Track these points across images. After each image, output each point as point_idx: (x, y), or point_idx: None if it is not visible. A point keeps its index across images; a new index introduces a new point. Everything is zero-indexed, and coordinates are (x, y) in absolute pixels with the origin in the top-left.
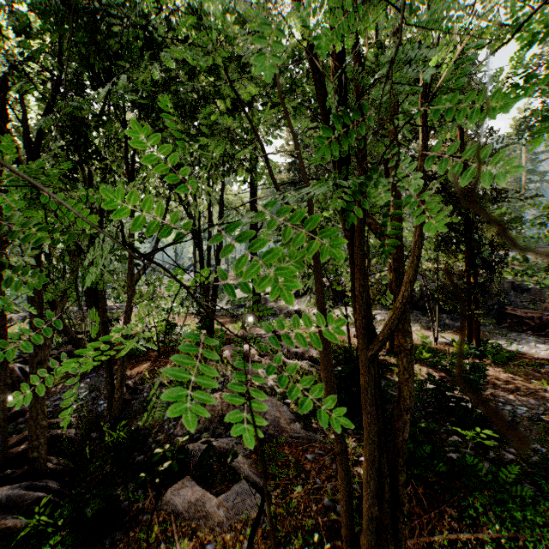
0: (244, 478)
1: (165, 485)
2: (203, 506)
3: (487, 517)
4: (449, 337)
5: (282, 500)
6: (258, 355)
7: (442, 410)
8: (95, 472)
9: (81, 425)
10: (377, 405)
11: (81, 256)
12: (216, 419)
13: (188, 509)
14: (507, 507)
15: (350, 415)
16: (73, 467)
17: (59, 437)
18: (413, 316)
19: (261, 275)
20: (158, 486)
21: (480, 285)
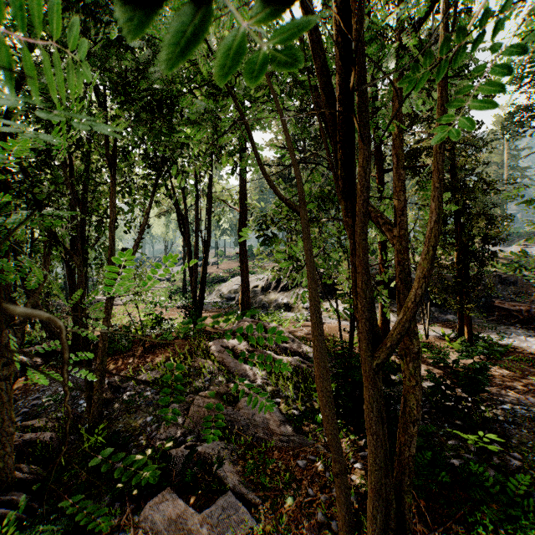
0: (230, 488)
1: (144, 496)
2: (185, 523)
3: (497, 534)
4: (438, 330)
5: (272, 515)
6: (247, 351)
7: (439, 410)
8: (70, 481)
9: (58, 427)
10: (382, 419)
11: (54, 248)
12: (202, 421)
13: (168, 527)
14: (519, 523)
15: (343, 416)
16: (46, 476)
17: (33, 442)
18: None
19: (250, 268)
20: (137, 498)
21: (473, 278)
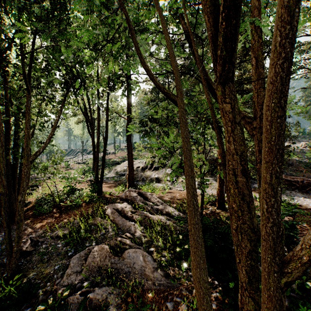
0: None
1: None
2: None
3: None
4: None
5: None
6: (131, 211)
7: None
8: None
9: None
10: None
11: None
12: (95, 269)
13: None
14: None
15: None
16: None
17: None
18: None
19: (135, 156)
20: None
21: None
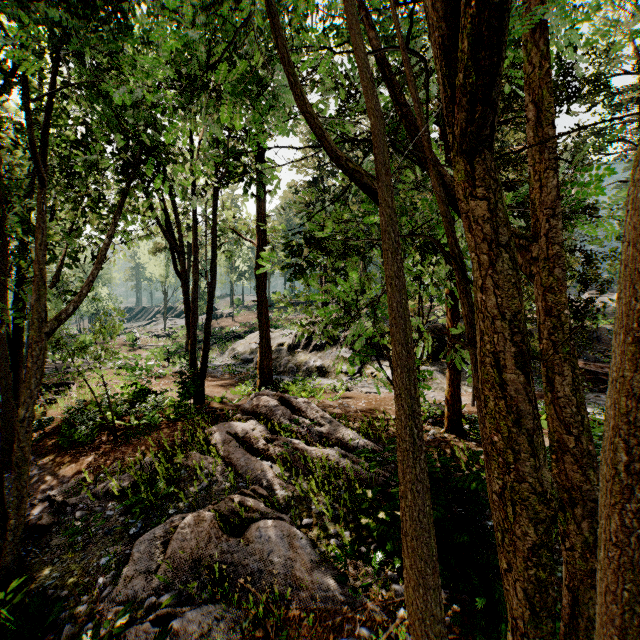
0: None
1: None
2: None
3: None
4: None
5: None
6: (264, 439)
7: None
8: None
9: None
10: None
11: None
12: (187, 566)
13: None
14: None
15: None
16: None
17: None
18: (466, 372)
19: (274, 321)
20: None
21: None
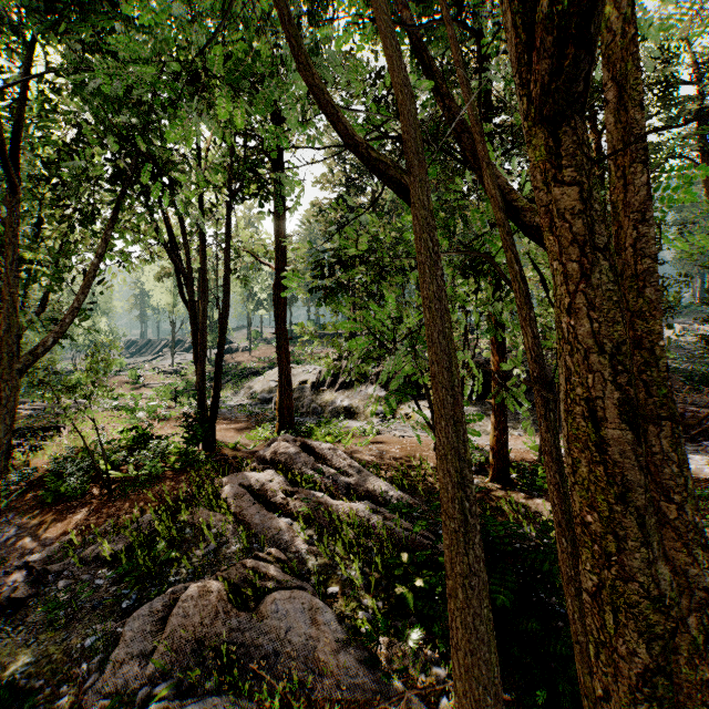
0: None
1: None
2: None
3: None
4: None
5: None
6: (283, 491)
7: None
8: None
9: None
10: None
11: None
12: (188, 647)
13: None
14: None
15: None
16: None
17: None
18: (511, 413)
19: (296, 356)
20: None
21: None
